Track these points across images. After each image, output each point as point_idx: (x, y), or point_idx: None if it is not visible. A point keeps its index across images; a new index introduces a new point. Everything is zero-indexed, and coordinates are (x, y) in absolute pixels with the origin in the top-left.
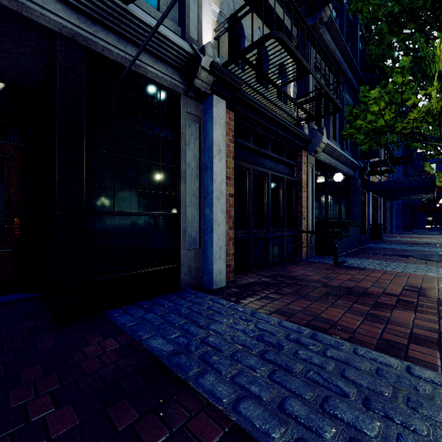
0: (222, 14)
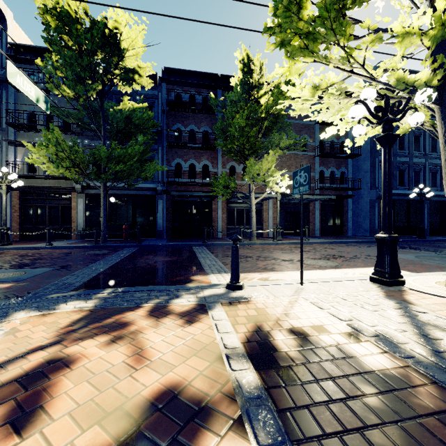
0: (23, 160)
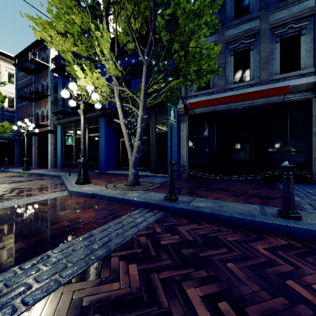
0: None
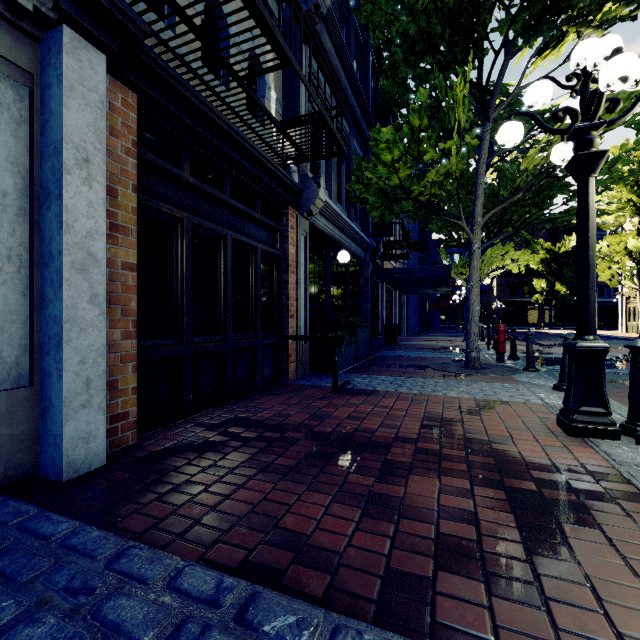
0: None
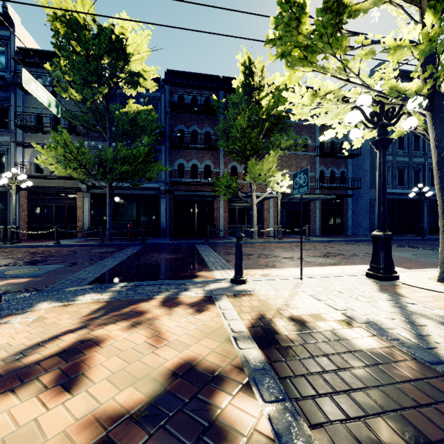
0: (30, 160)
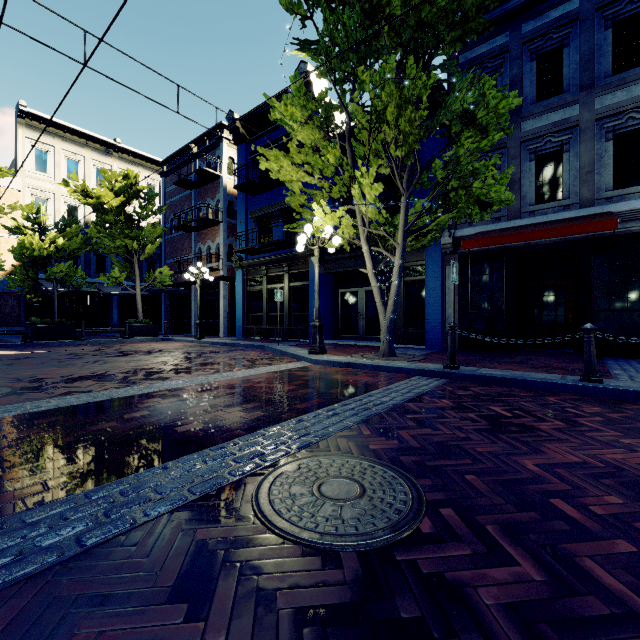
0: None
